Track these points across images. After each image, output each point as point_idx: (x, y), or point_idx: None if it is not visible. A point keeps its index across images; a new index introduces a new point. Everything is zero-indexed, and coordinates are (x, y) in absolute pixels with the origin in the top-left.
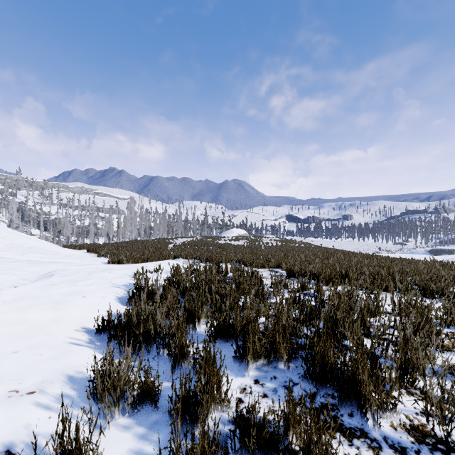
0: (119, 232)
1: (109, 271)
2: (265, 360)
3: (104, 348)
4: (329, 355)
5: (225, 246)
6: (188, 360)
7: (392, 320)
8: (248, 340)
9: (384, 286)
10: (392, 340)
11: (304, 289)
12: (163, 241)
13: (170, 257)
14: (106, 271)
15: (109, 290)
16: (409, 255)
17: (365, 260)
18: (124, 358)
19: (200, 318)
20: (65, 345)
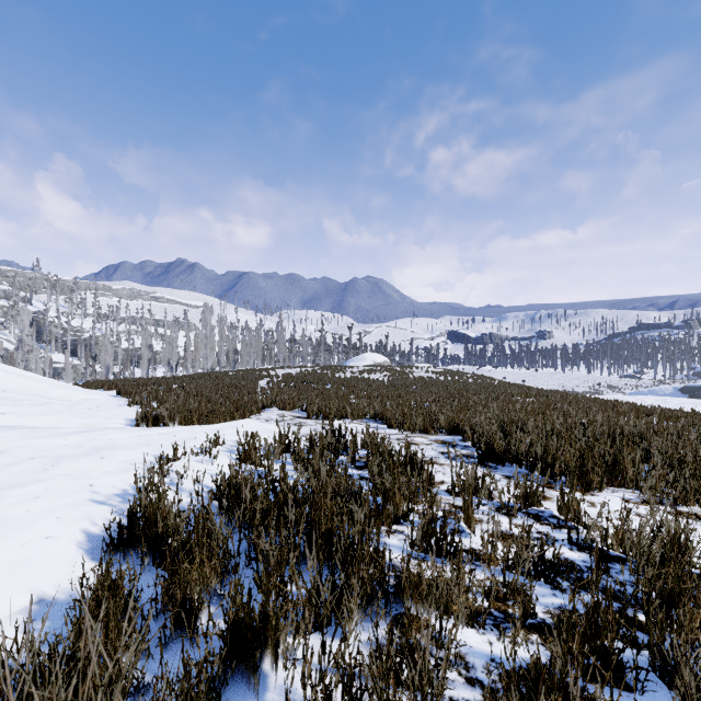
0: (186, 358)
1: (103, 452)
2: None
3: None
4: None
5: (352, 383)
6: None
7: None
8: None
9: None
10: None
11: (531, 503)
12: (251, 374)
13: (255, 407)
14: (97, 453)
15: (73, 513)
16: (662, 399)
17: (620, 419)
18: None
19: (275, 642)
20: None
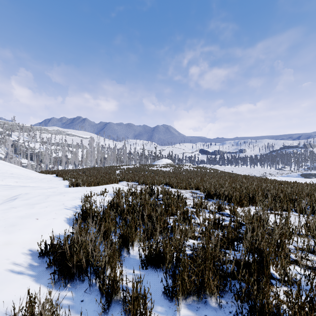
0: (82, 161)
1: (64, 194)
2: (195, 296)
3: (42, 275)
4: (268, 302)
5: (156, 171)
6: (118, 295)
7: (302, 242)
8: (179, 278)
9: (284, 207)
10: (311, 266)
11: (220, 210)
12: (112, 168)
13: (116, 180)
14: (61, 194)
15: (60, 212)
16: (289, 178)
17: (263, 184)
18: (48, 302)
19: (134, 241)
20: (4, 272)
